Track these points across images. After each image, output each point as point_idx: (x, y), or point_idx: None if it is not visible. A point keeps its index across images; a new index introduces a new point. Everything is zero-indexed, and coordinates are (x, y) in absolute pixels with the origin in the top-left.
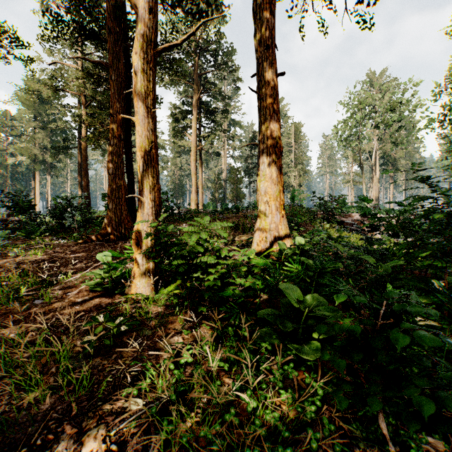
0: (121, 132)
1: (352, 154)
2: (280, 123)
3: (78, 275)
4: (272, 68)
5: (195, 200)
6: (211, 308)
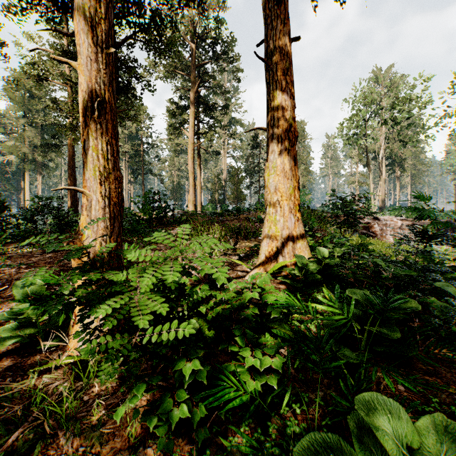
0: None
1: (357, 154)
2: (294, 100)
3: (1, 311)
4: (285, 29)
5: (192, 201)
6: (189, 432)
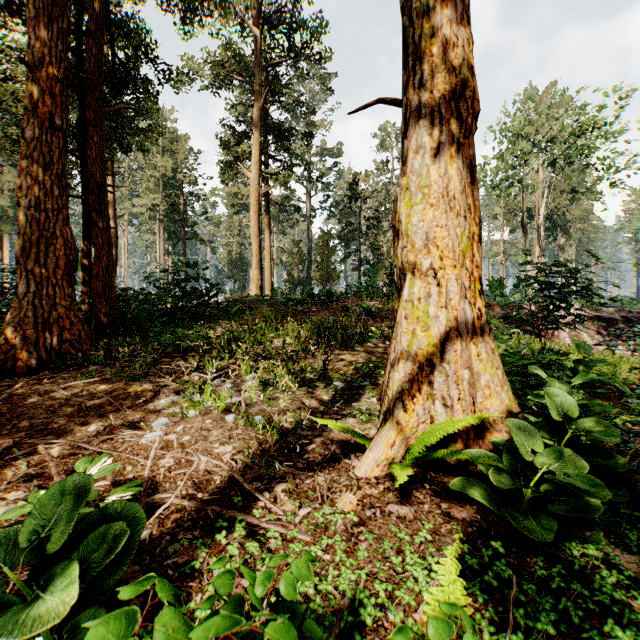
0: (53, 108)
1: (503, 212)
2: (469, 27)
3: None
4: None
5: (257, 280)
6: None
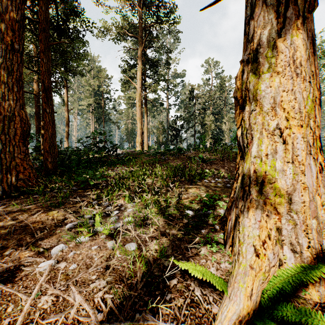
0: (13, 38)
1: None
2: None
3: None
4: None
5: (140, 142)
6: None
